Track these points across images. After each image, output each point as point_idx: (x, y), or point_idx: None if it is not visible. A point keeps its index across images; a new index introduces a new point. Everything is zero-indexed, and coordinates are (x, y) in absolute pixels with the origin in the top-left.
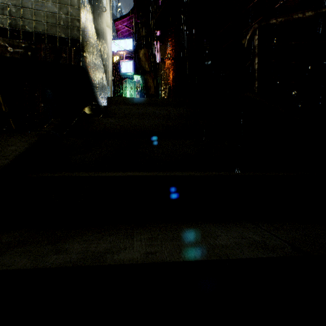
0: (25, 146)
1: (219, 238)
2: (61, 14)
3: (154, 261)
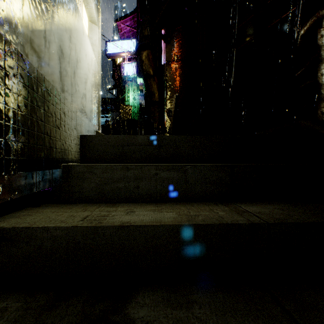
0: None
1: None
2: None
3: None
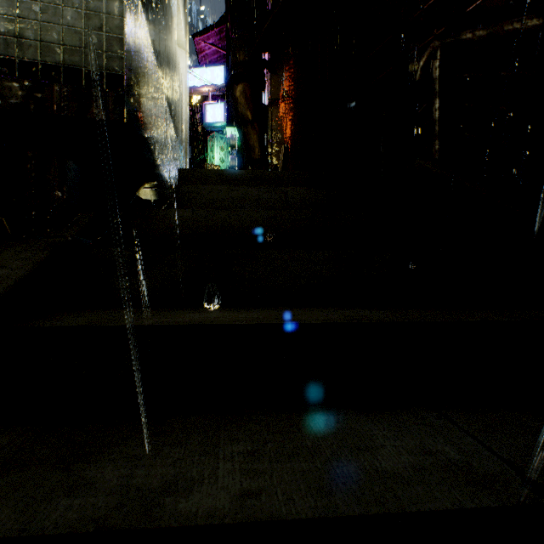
0: (26, 268)
1: (381, 454)
2: (89, 29)
3: (256, 516)
